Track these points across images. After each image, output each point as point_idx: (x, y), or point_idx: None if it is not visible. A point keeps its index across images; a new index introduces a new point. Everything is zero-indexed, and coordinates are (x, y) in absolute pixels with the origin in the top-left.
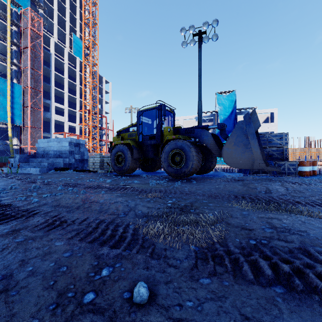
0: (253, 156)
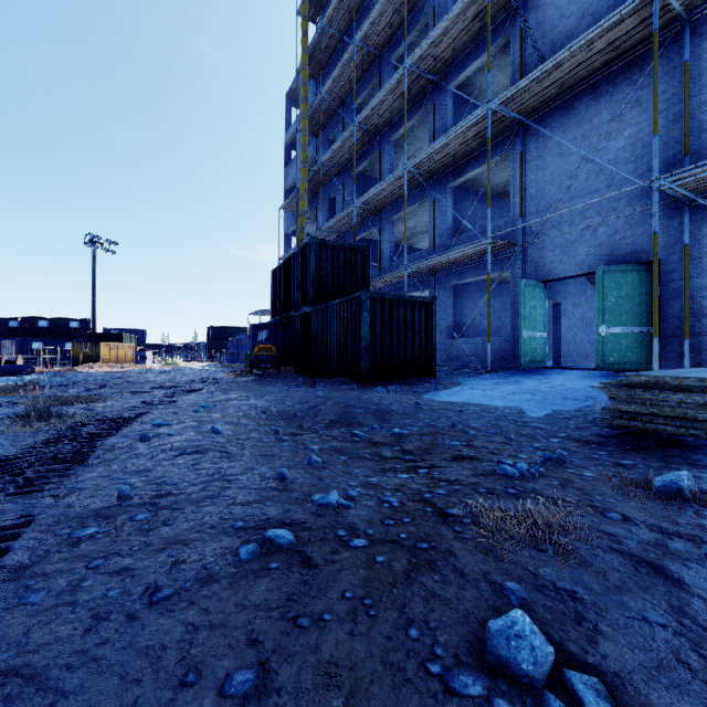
0: None
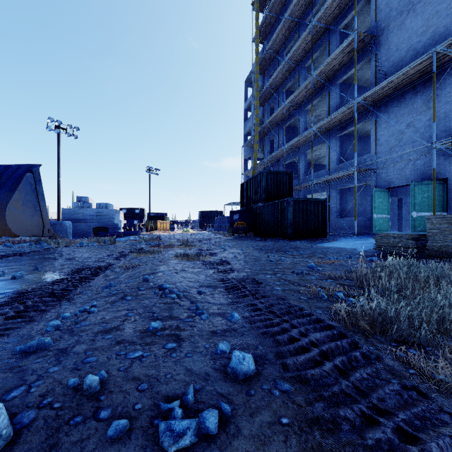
0: (42, 221)
